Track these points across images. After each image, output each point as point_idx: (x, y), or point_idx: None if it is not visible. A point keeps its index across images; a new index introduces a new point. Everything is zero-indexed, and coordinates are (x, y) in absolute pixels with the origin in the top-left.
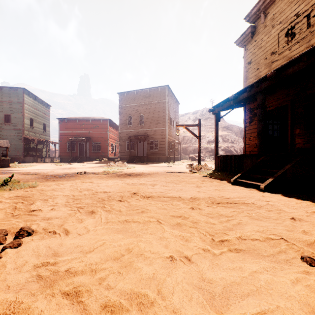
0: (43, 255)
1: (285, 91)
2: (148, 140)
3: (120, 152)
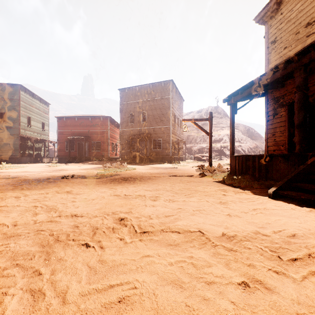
0: None
1: None
2: (151, 139)
3: (121, 152)
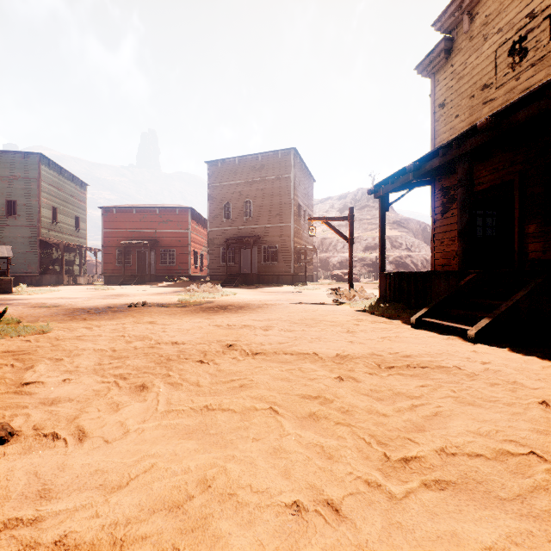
0: (15, 497)
1: (509, 155)
2: (259, 245)
3: (211, 267)
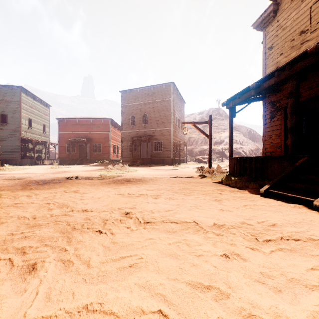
0: None
1: None
2: (152, 141)
3: (123, 154)
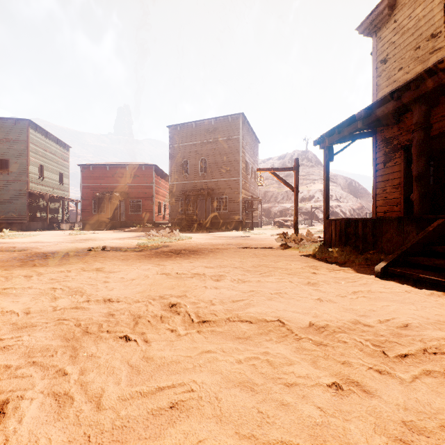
0: None
1: None
2: (213, 196)
3: (171, 215)
